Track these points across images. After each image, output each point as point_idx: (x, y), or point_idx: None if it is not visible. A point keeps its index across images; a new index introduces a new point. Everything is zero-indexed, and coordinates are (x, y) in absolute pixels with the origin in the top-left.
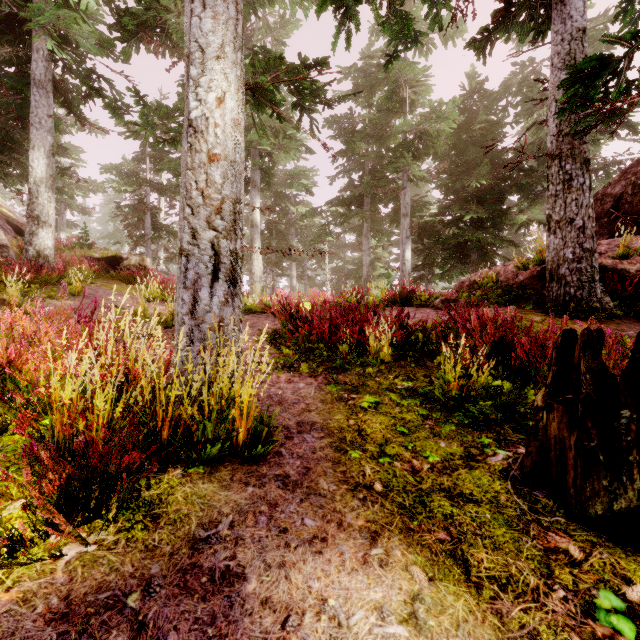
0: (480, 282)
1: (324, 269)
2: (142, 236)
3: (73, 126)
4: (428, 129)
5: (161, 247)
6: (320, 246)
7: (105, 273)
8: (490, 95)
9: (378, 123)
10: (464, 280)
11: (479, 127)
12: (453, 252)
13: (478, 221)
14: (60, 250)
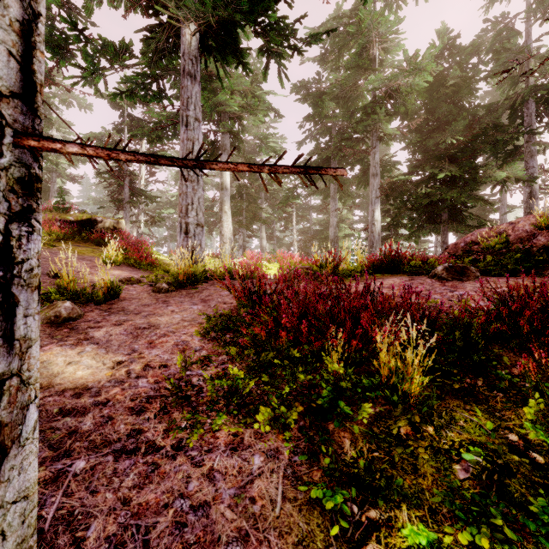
0: (483, 244)
1: (292, 230)
2: (120, 200)
3: (64, 102)
4: (400, 85)
5: (142, 211)
6: (288, 209)
7: (78, 236)
8: (463, 50)
9: (347, 83)
10: (457, 241)
11: (450, 85)
12: (422, 212)
13: (450, 180)
14: None
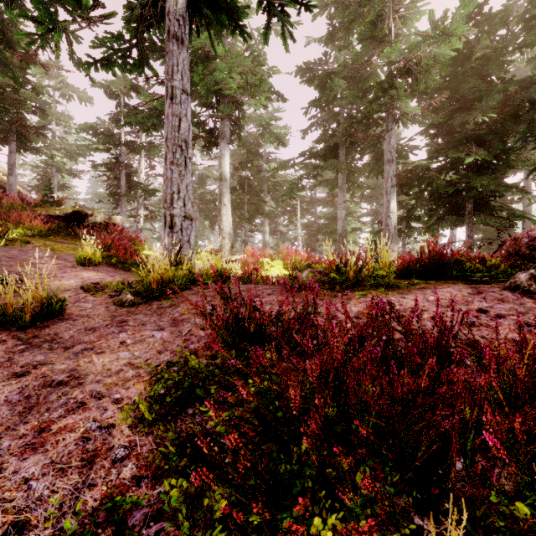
0: None
1: (296, 224)
2: (116, 194)
3: (64, 96)
4: (421, 57)
5: (141, 206)
6: (292, 202)
7: (66, 231)
8: (494, 16)
9: (358, 59)
10: (517, 235)
11: (475, 59)
12: (442, 203)
13: (477, 166)
14: (23, 208)
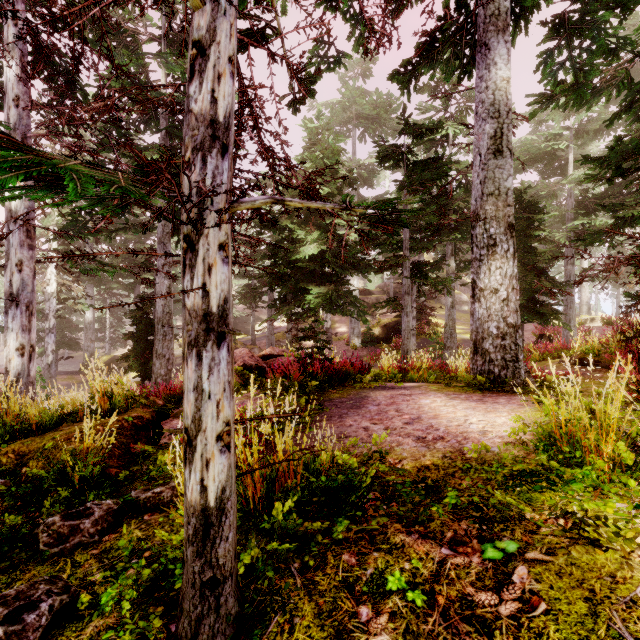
0: None
1: None
2: None
3: None
4: None
5: None
6: None
7: None
8: None
9: None
10: None
11: None
12: None
13: None
14: None
